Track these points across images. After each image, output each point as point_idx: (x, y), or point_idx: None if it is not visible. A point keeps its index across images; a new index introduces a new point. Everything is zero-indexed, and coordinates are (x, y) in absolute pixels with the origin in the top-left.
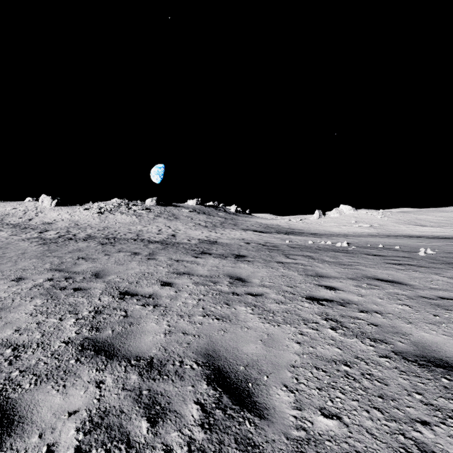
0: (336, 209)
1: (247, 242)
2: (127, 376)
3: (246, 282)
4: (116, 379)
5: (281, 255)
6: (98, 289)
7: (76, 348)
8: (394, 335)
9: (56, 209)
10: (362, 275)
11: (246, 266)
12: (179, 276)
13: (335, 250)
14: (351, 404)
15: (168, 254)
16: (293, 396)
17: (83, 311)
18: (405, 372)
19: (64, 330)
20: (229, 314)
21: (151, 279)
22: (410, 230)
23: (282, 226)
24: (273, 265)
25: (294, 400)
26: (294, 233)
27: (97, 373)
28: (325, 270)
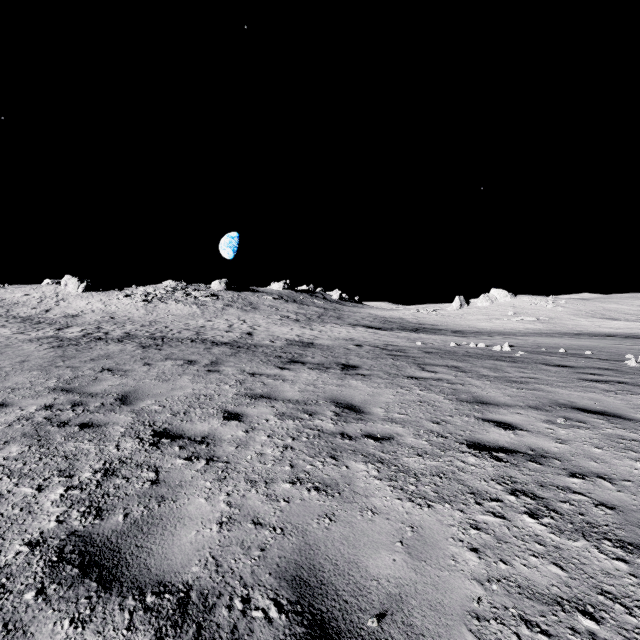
0: (485, 295)
1: (358, 344)
2: None
3: (362, 412)
4: None
5: (412, 365)
6: (120, 426)
7: (46, 559)
8: None
9: (84, 295)
10: (551, 401)
11: (360, 384)
12: (254, 401)
13: (493, 357)
14: None
15: (240, 363)
16: None
17: (83, 471)
18: None
19: (37, 513)
20: (338, 479)
21: (208, 408)
22: (595, 325)
23: (406, 319)
24: (402, 383)
25: None
26: (425, 331)
27: (70, 631)
28: (486, 391)
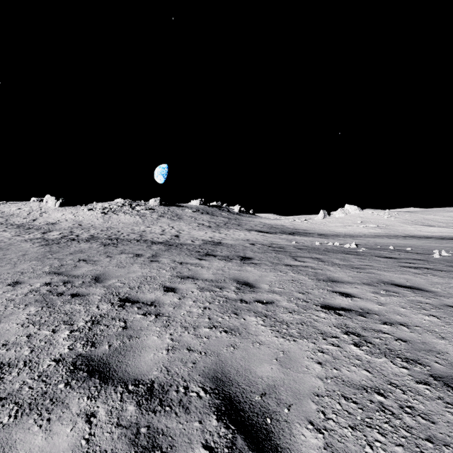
0: (341, 209)
1: (252, 243)
2: (123, 406)
3: (254, 287)
4: (110, 410)
5: (288, 257)
6: (97, 295)
7: (67, 368)
8: (428, 354)
9: (60, 209)
10: (378, 280)
11: (253, 269)
12: (183, 280)
13: (344, 251)
14: (395, 451)
15: (172, 256)
16: (322, 437)
17: (79, 321)
18: (452, 405)
19: (56, 344)
20: (238, 326)
21: (153, 284)
22: (417, 230)
23: (286, 226)
24: (281, 269)
25: (323, 445)
26: (299, 234)
27: (88, 402)
28: (337, 273)
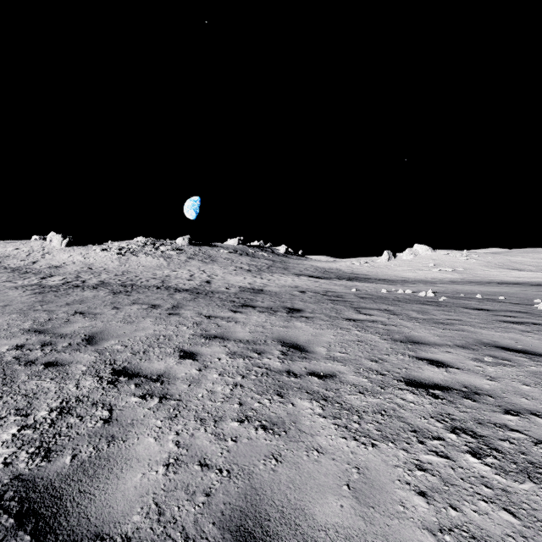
0: (409, 249)
1: (302, 290)
2: None
3: (307, 351)
4: None
5: (349, 308)
6: (82, 365)
7: None
8: None
9: (67, 249)
10: (476, 341)
11: (304, 325)
12: (208, 341)
13: (420, 301)
14: None
15: (198, 307)
16: None
17: (39, 410)
18: None
19: None
20: (284, 417)
21: (166, 347)
22: (503, 275)
23: (342, 270)
24: (342, 324)
25: None
26: (359, 279)
27: None
28: (417, 331)
